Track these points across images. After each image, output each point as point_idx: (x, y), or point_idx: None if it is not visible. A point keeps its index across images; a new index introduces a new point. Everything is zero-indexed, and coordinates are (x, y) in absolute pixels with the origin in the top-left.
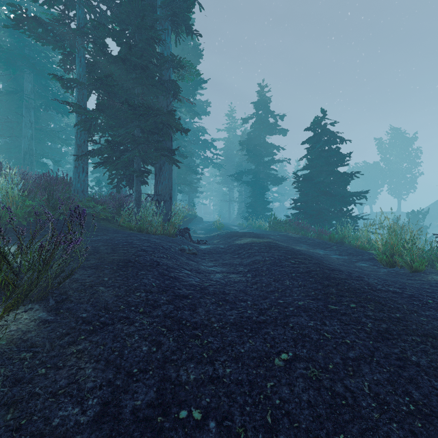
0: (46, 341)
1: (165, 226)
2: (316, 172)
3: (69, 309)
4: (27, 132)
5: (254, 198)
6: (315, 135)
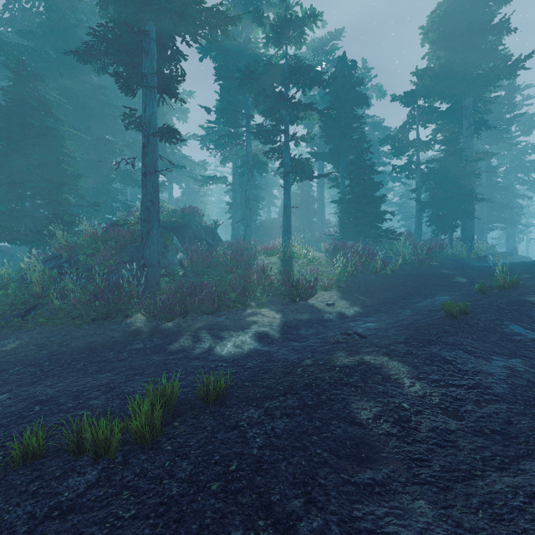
0: (442, 264)
1: (468, 254)
2: None
3: (443, 262)
4: None
5: None
6: None
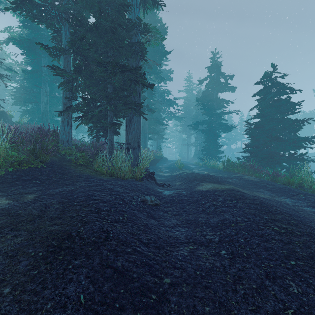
0: None
1: (133, 170)
2: (267, 120)
3: None
4: (43, 99)
5: (208, 142)
6: (266, 88)
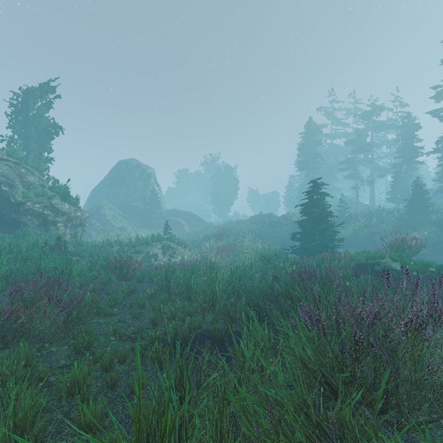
0: None
1: None
2: None
3: None
4: None
5: None
6: None
